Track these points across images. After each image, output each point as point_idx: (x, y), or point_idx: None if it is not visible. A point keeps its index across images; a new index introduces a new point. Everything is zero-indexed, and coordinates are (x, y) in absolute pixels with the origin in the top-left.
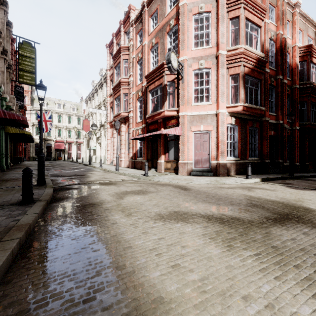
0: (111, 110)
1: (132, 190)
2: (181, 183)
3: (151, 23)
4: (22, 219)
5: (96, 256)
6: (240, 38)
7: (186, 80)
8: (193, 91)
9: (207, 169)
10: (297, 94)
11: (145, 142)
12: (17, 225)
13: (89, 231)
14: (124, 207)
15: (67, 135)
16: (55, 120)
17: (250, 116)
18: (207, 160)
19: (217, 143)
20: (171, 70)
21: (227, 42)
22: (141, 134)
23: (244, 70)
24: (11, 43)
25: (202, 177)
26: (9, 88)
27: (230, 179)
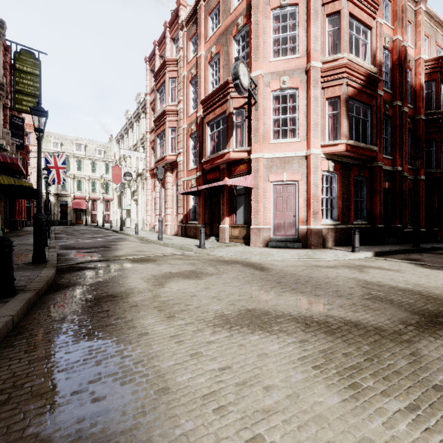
0: (152, 152)
1: (179, 271)
2: (255, 259)
3: (209, 24)
4: None
5: (96, 412)
6: (341, 43)
7: (261, 105)
8: (272, 122)
9: (292, 238)
10: (422, 129)
11: (202, 199)
12: None
13: (96, 351)
14: (163, 301)
15: (91, 189)
16: (73, 167)
17: (355, 159)
18: (293, 224)
19: (307, 200)
20: (239, 90)
21: (323, 50)
22: (196, 186)
23: (348, 92)
24: (5, 52)
25: (285, 251)
26: (1, 118)
27: (327, 253)
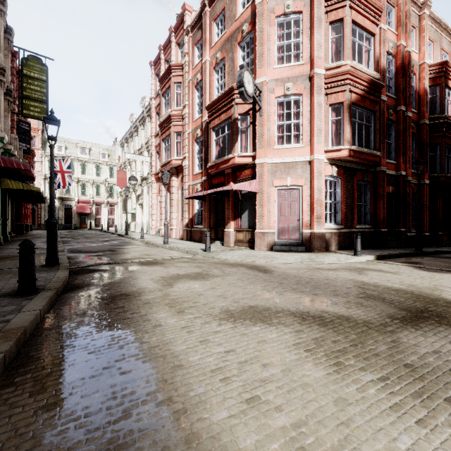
0: (157, 156)
1: (186, 273)
2: (259, 262)
3: (215, 30)
4: (15, 320)
5: (124, 381)
6: (344, 50)
7: (266, 111)
8: (276, 127)
9: (296, 242)
10: (426, 133)
11: (207, 203)
12: (4, 330)
13: (118, 338)
14: (173, 299)
15: (95, 193)
16: (77, 171)
17: (359, 164)
18: (297, 228)
19: (310, 204)
20: (244, 97)
21: (326, 57)
22: (201, 190)
23: (351, 98)
24: (12, 58)
25: (289, 254)
26: (9, 123)
27: (330, 256)
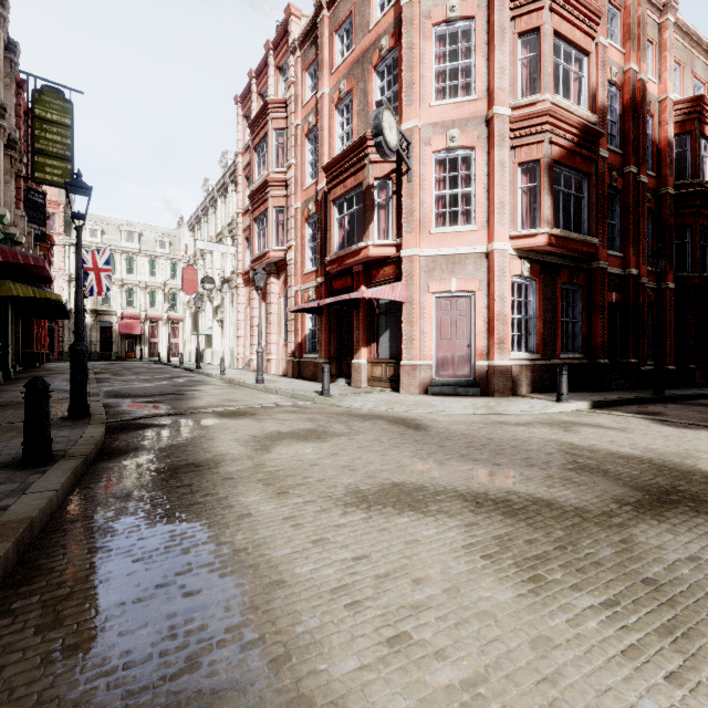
0: (246, 245)
1: (291, 429)
2: (408, 412)
3: (337, 46)
4: (15, 508)
5: (190, 608)
6: (541, 78)
7: (417, 174)
8: (434, 200)
9: (465, 380)
10: (670, 209)
11: (324, 319)
12: None
13: (180, 537)
14: (270, 472)
15: (149, 303)
16: (121, 268)
17: (564, 258)
18: (466, 359)
19: (488, 321)
20: (383, 152)
21: (513, 88)
22: (315, 299)
23: (551, 153)
24: (17, 91)
25: (454, 400)
26: (12, 193)
27: (519, 403)
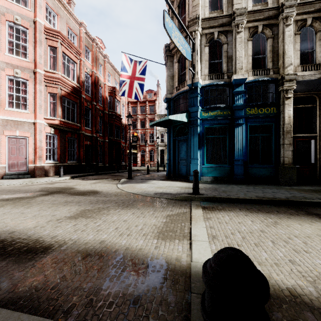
0: None
1: None
2: None
3: None
4: None
5: None
6: (57, 65)
7: None
8: (7, 95)
9: (24, 172)
10: (107, 117)
11: None
12: None
13: None
14: None
15: None
16: None
17: (69, 128)
18: (24, 163)
19: (35, 149)
20: None
21: (46, 64)
22: None
23: (61, 93)
24: None
25: (15, 180)
26: None
27: (45, 179)
